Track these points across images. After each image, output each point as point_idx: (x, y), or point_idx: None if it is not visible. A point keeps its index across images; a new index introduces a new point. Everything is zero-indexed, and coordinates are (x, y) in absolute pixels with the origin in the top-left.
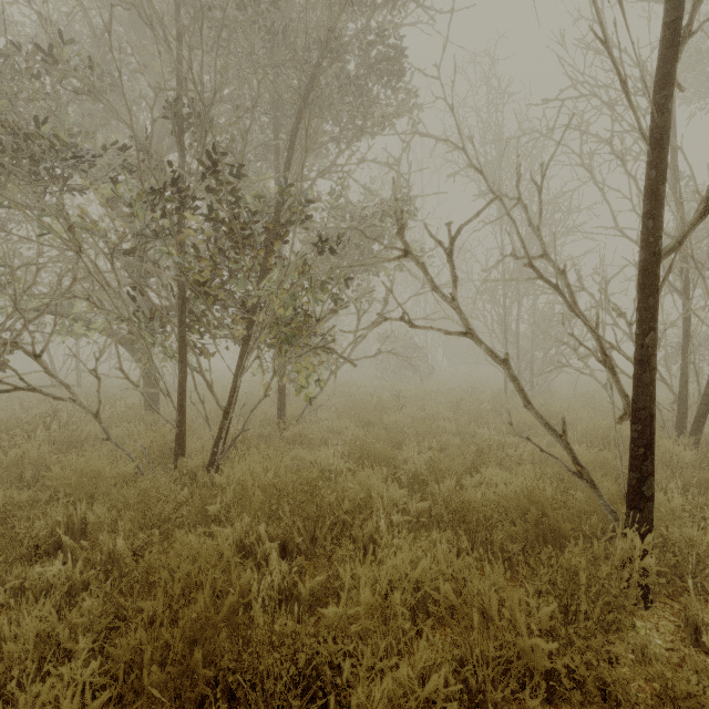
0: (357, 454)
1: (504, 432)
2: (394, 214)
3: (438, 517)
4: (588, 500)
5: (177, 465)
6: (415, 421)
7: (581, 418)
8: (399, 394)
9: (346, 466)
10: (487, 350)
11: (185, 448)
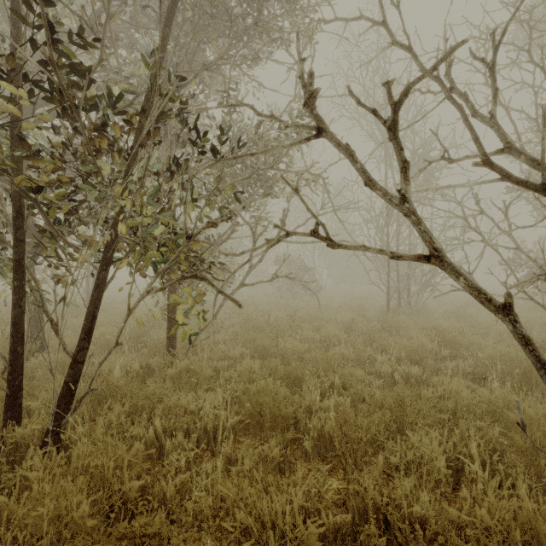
0: (248, 412)
1: (408, 362)
2: (300, 78)
3: (367, 541)
4: None
5: (5, 434)
6: (312, 345)
7: (474, 341)
8: (294, 315)
9: (235, 419)
10: (471, 287)
11: (21, 406)
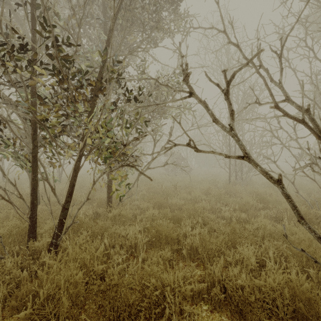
0: (153, 235)
1: (239, 211)
2: (181, 66)
3: (214, 296)
4: (318, 274)
5: (29, 245)
6: (186, 201)
7: (277, 199)
8: (176, 185)
9: (146, 240)
10: (263, 171)
11: (36, 231)
